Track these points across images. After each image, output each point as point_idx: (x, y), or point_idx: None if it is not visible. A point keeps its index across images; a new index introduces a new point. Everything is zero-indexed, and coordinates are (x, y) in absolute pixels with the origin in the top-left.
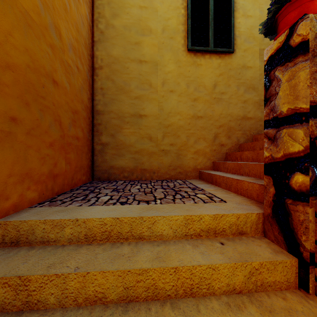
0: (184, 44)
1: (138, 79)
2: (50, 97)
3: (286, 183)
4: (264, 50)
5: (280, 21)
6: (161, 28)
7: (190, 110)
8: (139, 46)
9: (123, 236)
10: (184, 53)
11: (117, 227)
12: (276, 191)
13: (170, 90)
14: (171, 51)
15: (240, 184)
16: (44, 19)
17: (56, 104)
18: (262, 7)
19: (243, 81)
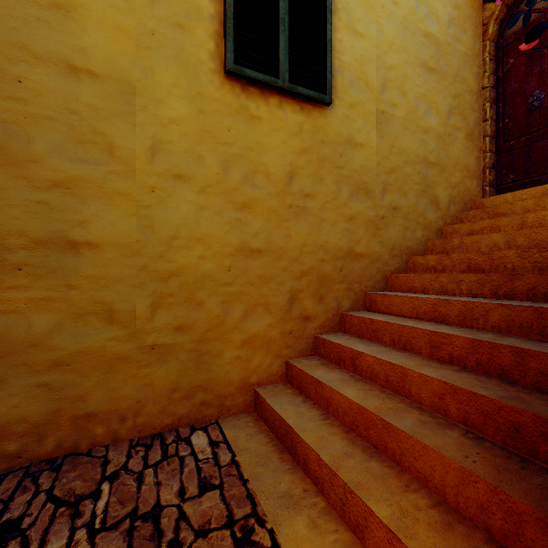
0: (214, 54)
1: (65, 127)
2: None
3: None
4: (384, 113)
5: None
6: None
7: (233, 233)
8: (67, 19)
9: None
10: (214, 78)
11: None
12: None
13: (174, 173)
14: (177, 63)
15: None
16: None
17: None
18: (381, 24)
19: (348, 174)
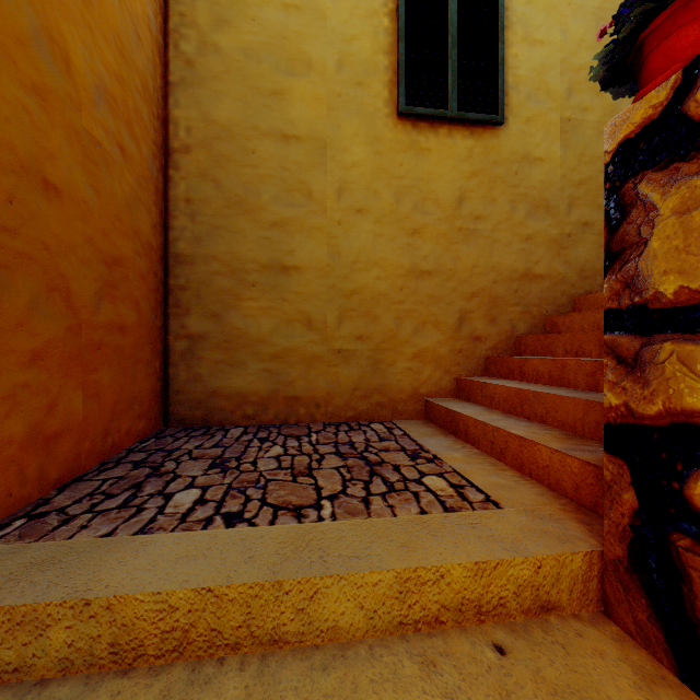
0: (388, 101)
1: (280, 181)
2: (33, 229)
3: (672, 489)
4: (570, 121)
5: (651, 50)
6: (335, 59)
7: (404, 257)
8: (281, 101)
9: (225, 640)
10: (388, 122)
11: (207, 614)
12: (640, 505)
13: (355, 208)
14: (358, 116)
15: (530, 450)
16: (13, 14)
17: (53, 246)
18: (567, 23)
19: (524, 192)
